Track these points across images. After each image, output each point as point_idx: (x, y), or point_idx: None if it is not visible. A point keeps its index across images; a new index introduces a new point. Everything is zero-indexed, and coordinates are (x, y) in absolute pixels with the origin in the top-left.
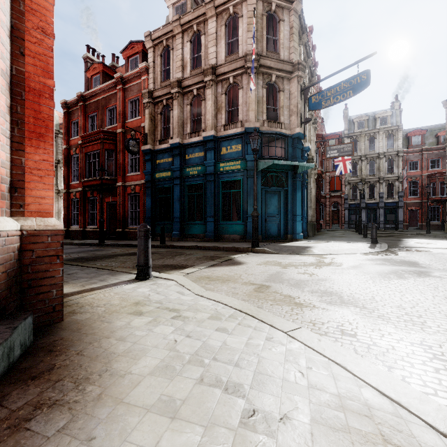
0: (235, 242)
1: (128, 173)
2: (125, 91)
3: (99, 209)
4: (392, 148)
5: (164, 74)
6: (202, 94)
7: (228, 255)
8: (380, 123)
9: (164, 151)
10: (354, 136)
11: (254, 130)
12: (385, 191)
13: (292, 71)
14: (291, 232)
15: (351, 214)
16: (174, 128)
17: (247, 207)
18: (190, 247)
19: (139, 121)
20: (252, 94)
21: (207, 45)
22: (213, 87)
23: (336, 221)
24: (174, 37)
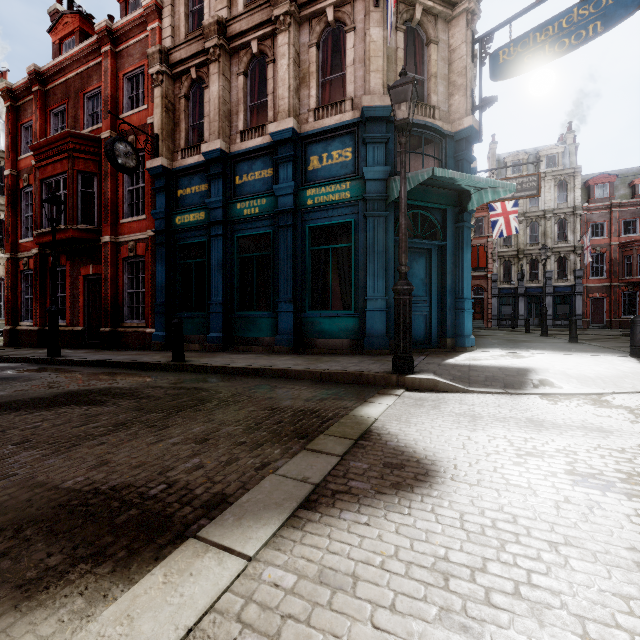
0: (340, 353)
1: (123, 218)
2: (117, 57)
3: (70, 290)
4: (565, 202)
5: (193, 20)
6: (268, 50)
7: (345, 403)
8: (545, 165)
9: (192, 172)
10: None
11: (401, 73)
12: (554, 268)
13: (455, 1)
14: (453, 332)
15: (502, 304)
16: (211, 121)
17: (365, 280)
18: (238, 370)
19: (144, 115)
20: (377, 36)
21: None
22: (292, 29)
23: (480, 315)
24: None
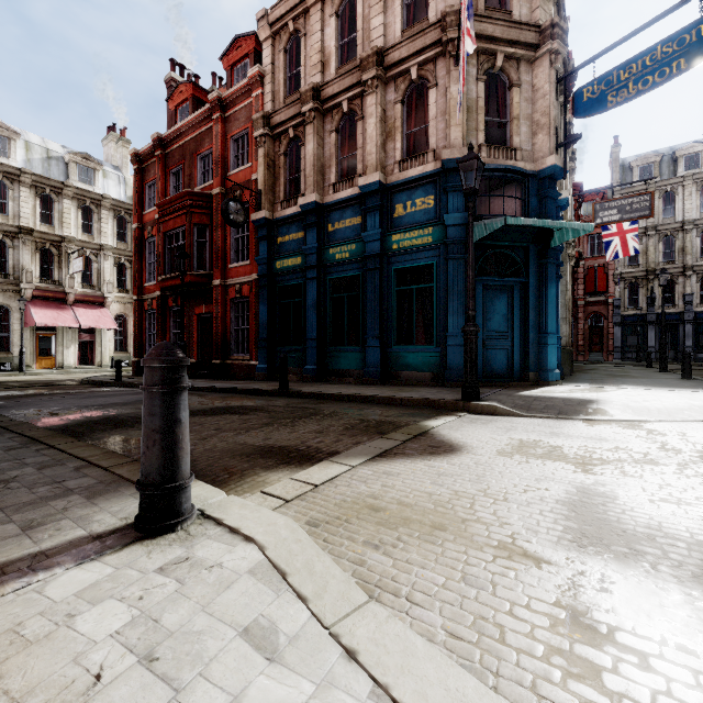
0: (422, 385)
1: (230, 263)
2: (226, 122)
3: (186, 327)
4: None
5: (290, 83)
6: (357, 109)
7: (416, 418)
8: (685, 167)
9: (290, 221)
10: (633, 193)
11: (469, 148)
12: (695, 290)
13: (538, 43)
14: (536, 367)
15: (627, 333)
16: (307, 177)
17: (446, 318)
18: (334, 397)
19: (248, 172)
20: (457, 93)
21: (368, 14)
22: (378, 91)
23: (598, 346)
24: (307, 13)
